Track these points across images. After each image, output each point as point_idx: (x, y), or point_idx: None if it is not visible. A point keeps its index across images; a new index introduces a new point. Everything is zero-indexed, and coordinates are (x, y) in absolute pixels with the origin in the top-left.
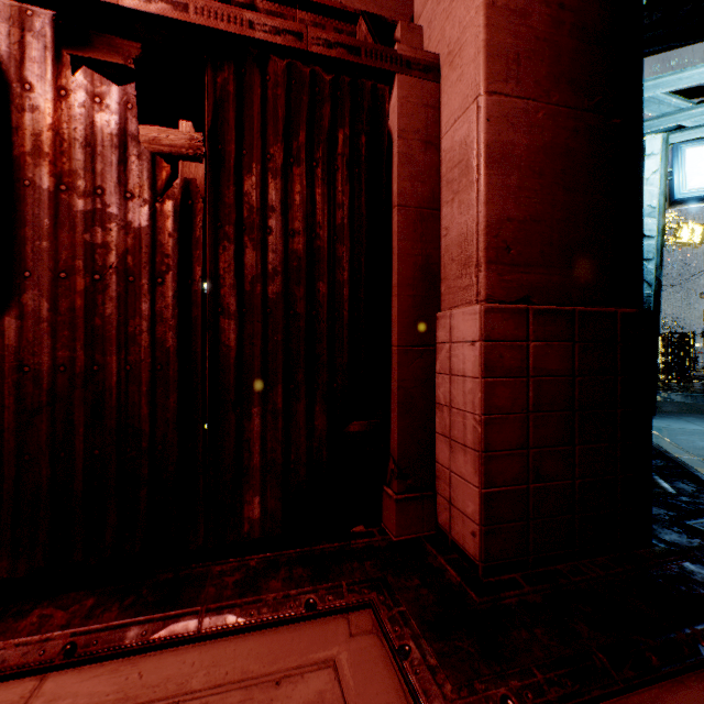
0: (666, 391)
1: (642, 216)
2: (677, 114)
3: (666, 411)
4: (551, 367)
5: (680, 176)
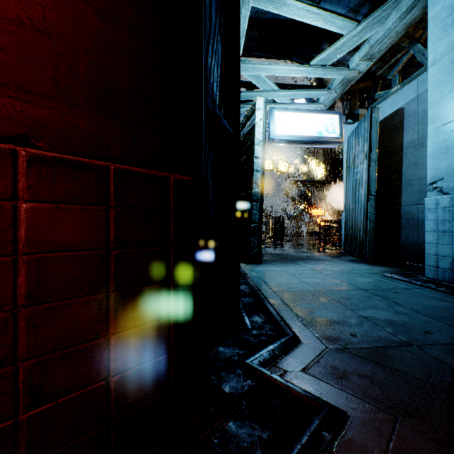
0: (271, 247)
1: (202, 89)
2: (272, 92)
3: (267, 260)
4: (68, 239)
5: (273, 126)
